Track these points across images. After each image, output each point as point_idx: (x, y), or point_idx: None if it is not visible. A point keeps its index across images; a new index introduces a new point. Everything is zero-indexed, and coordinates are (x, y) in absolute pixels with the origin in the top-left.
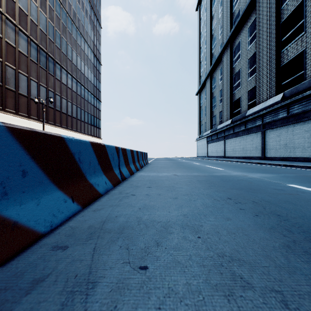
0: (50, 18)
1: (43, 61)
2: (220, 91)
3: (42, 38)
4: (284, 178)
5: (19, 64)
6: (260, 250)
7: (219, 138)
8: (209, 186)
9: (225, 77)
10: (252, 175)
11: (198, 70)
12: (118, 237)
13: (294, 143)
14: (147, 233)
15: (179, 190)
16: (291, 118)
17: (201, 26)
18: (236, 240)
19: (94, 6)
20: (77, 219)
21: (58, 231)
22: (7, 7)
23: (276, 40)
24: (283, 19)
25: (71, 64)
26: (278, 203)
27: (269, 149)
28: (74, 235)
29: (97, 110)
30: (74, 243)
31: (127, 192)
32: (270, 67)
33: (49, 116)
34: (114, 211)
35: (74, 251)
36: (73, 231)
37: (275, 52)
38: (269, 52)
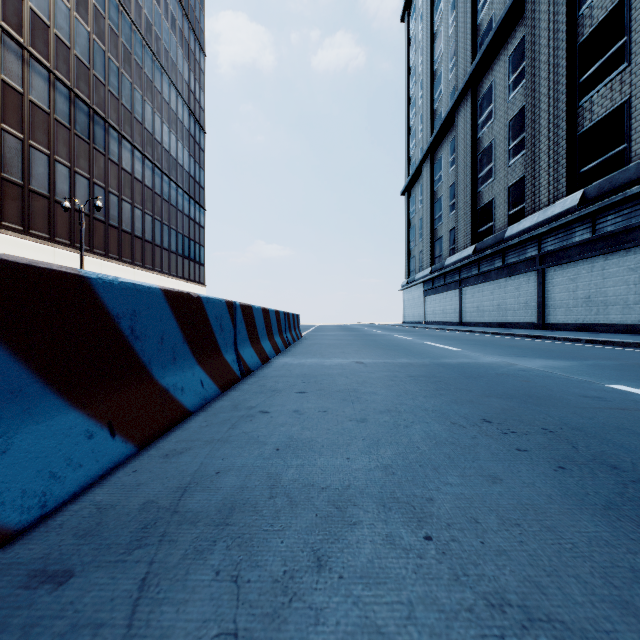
0: (97, 34)
1: (81, 123)
2: (451, 187)
3: (79, 75)
4: (597, 370)
5: (30, 128)
6: (599, 583)
7: (449, 284)
8: (436, 389)
9: (462, 158)
10: (526, 362)
11: (406, 143)
12: (214, 540)
13: (606, 295)
14: (293, 523)
15: (370, 400)
16: (600, 242)
17: (412, 53)
18: (527, 546)
19: (189, 9)
20: (120, 482)
21: (61, 518)
22: (5, 9)
23: (568, 81)
24: (582, 37)
25: (141, 131)
26: (604, 434)
27: (554, 307)
28: (98, 534)
29: (197, 225)
30: (92, 560)
31: (250, 404)
32: (555, 136)
33: (96, 239)
34: (214, 456)
35: (85, 592)
36: (100, 519)
37: (565, 105)
38: (554, 106)
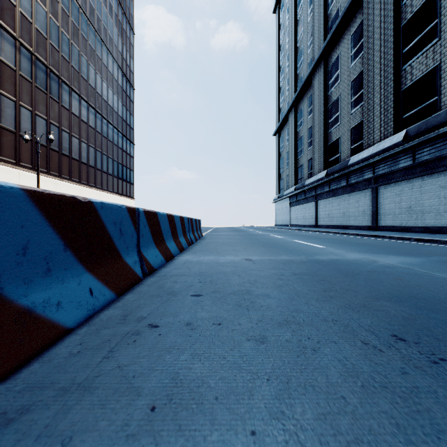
0: (52, 13)
1: (40, 78)
2: (309, 130)
3: (39, 43)
4: None
5: (0, 81)
6: None
7: (308, 198)
8: (324, 290)
9: (317, 109)
10: (384, 259)
11: (277, 99)
12: None
13: (423, 205)
14: None
15: (265, 306)
16: (419, 167)
17: (282, 35)
18: None
19: (122, 0)
20: None
21: None
22: None
23: (395, 52)
24: (404, 21)
25: (86, 86)
26: None
27: (384, 214)
28: None
29: (128, 155)
30: None
31: (141, 314)
32: (385, 92)
33: (52, 164)
34: (54, 431)
35: None
36: None
37: (393, 69)
38: (384, 70)
